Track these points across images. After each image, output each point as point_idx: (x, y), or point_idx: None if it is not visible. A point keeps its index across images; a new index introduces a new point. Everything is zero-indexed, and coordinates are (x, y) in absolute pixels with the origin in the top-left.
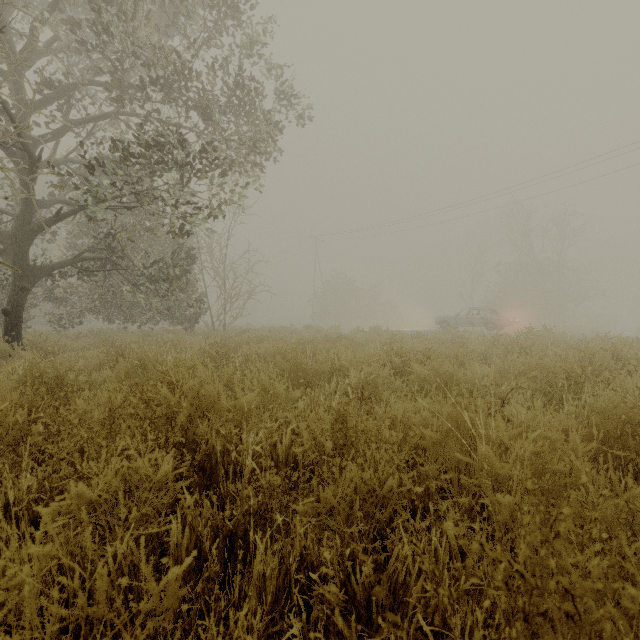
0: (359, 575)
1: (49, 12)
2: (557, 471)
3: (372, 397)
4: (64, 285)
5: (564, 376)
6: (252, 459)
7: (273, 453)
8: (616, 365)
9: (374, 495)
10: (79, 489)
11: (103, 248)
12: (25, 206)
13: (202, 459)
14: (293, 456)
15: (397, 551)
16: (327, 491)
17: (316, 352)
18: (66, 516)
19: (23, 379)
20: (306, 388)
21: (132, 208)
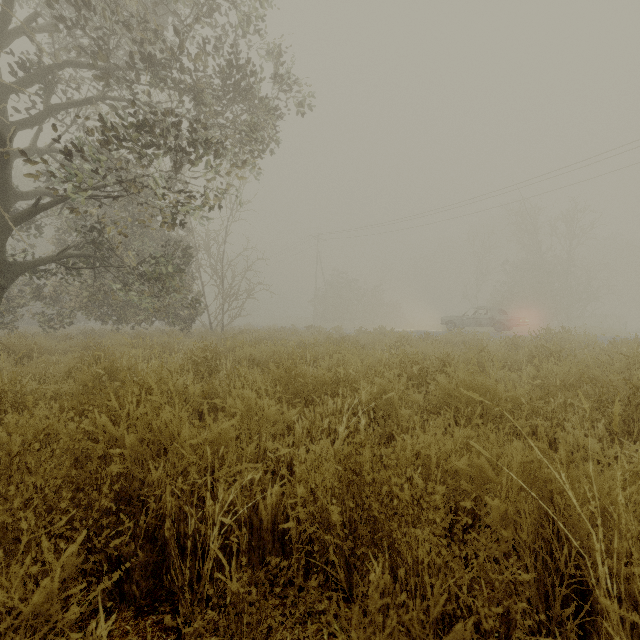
0: None
1: None
2: None
3: (386, 415)
4: (53, 283)
5: None
6: (221, 529)
7: (253, 517)
8: None
9: None
10: None
11: (89, 243)
12: (1, 196)
13: (151, 524)
14: (284, 513)
15: None
16: None
17: (317, 356)
18: None
19: None
20: (305, 402)
21: (115, 197)
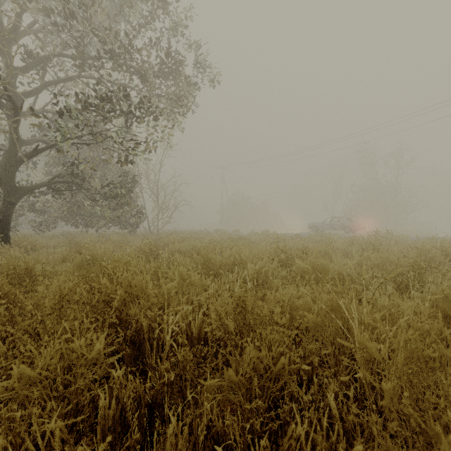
0: (257, 447)
1: (29, 3)
2: (426, 356)
3: (264, 283)
4: (42, 200)
5: (410, 268)
6: (171, 335)
7: (188, 330)
8: (444, 259)
9: (269, 371)
10: (21, 369)
11: (69, 174)
12: (12, 143)
13: (133, 335)
14: (204, 331)
15: (291, 430)
16: (230, 371)
17: (223, 249)
18: (9, 393)
19: (0, 271)
20: (215, 276)
21: (89, 144)
